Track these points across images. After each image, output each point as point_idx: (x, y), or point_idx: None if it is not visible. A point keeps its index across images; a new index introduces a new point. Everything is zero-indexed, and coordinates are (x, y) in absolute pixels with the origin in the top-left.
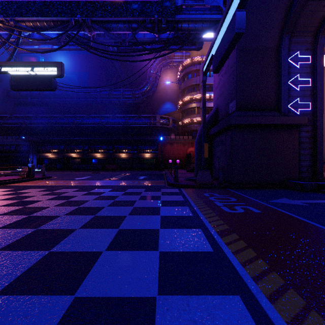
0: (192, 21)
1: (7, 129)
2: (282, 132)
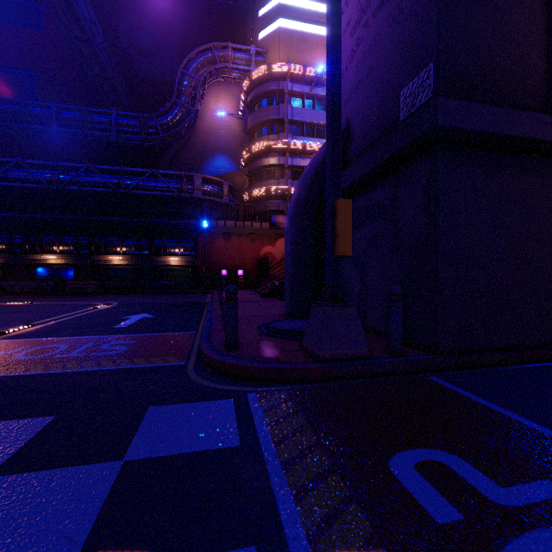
0: None
1: None
2: None
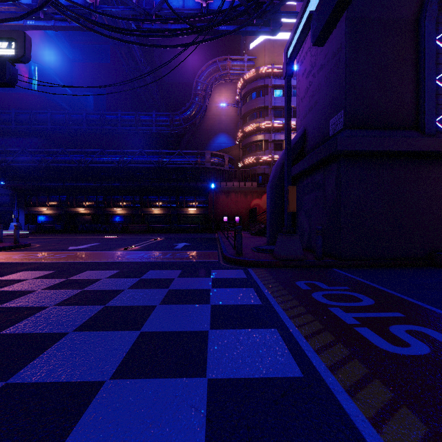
0: None
1: None
2: (426, 167)
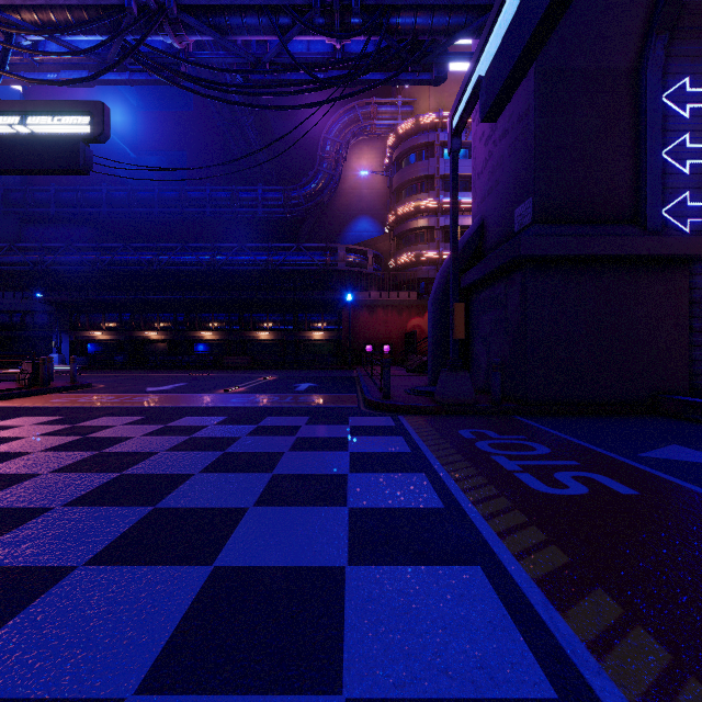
0: (425, 9)
1: (4, 277)
2: (648, 277)
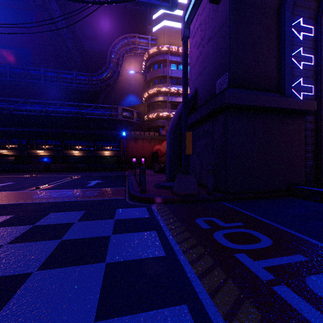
0: None
1: None
2: (286, 121)
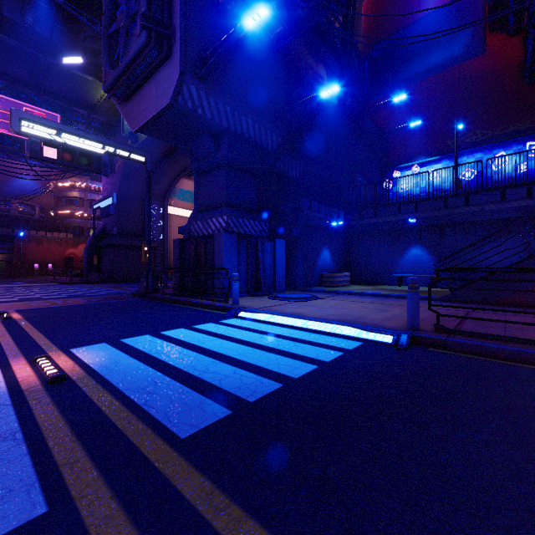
0: None
1: None
2: None
